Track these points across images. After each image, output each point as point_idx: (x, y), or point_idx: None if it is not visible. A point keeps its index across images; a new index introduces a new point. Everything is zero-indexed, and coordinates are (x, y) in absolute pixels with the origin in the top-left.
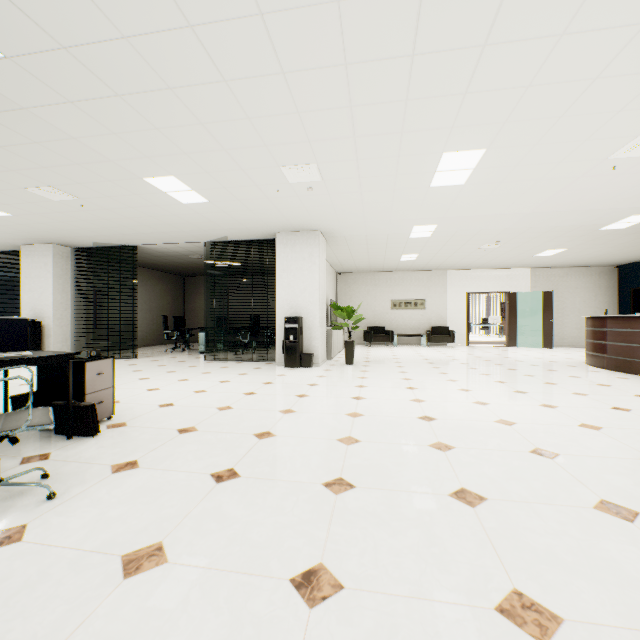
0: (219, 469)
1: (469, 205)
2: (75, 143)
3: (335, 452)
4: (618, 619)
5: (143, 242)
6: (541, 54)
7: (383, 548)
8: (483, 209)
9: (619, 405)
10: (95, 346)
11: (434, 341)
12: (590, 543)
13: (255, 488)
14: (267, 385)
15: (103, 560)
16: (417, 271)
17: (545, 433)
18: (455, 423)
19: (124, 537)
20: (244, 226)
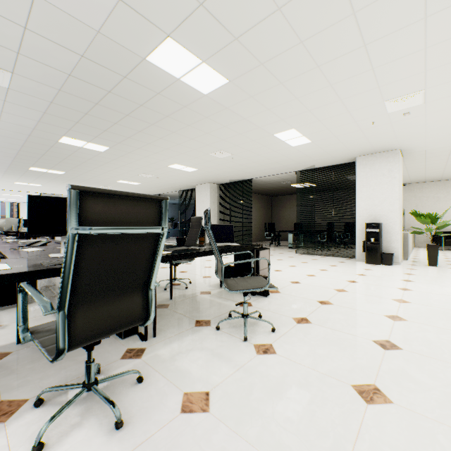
0: (376, 338)
1: None
2: (243, 121)
3: None
4: None
5: (256, 176)
6: None
7: None
8: None
9: None
10: None
11: None
12: None
13: (426, 363)
14: (361, 276)
15: (339, 384)
16: None
17: None
18: None
19: (341, 371)
20: (330, 155)
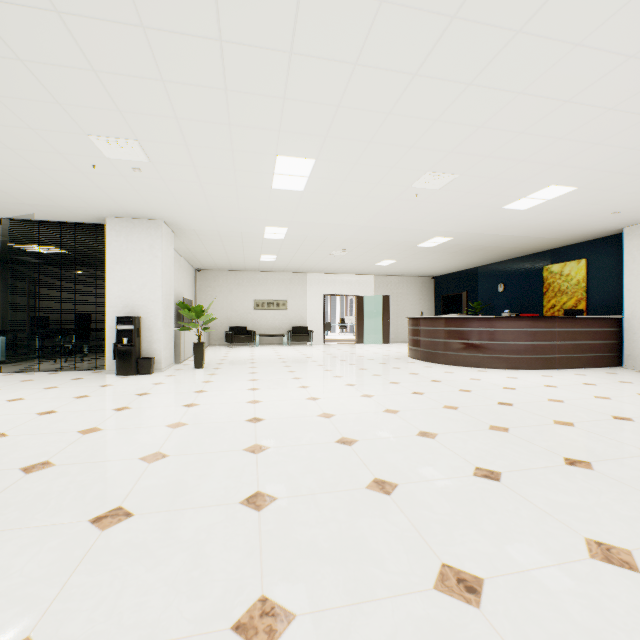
0: None
1: (313, 212)
2: None
3: (129, 475)
4: (344, 598)
5: None
6: (343, 78)
7: (131, 589)
8: (326, 217)
9: (418, 390)
10: None
11: (295, 340)
12: (350, 524)
13: None
14: (79, 399)
15: None
16: (280, 272)
17: (355, 422)
18: (281, 422)
19: None
20: (57, 204)
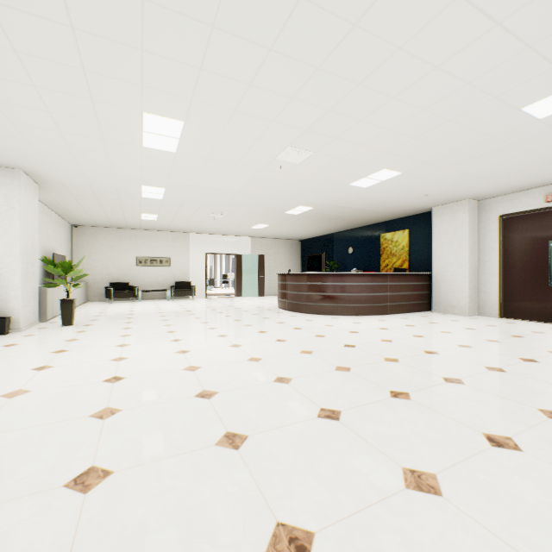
0: None
1: (188, 175)
2: None
3: None
4: None
5: None
6: (202, 39)
7: None
8: (201, 181)
9: (282, 337)
10: None
11: (178, 295)
12: (190, 491)
13: None
14: None
15: None
16: (163, 231)
17: (219, 373)
18: (143, 379)
19: None
20: None
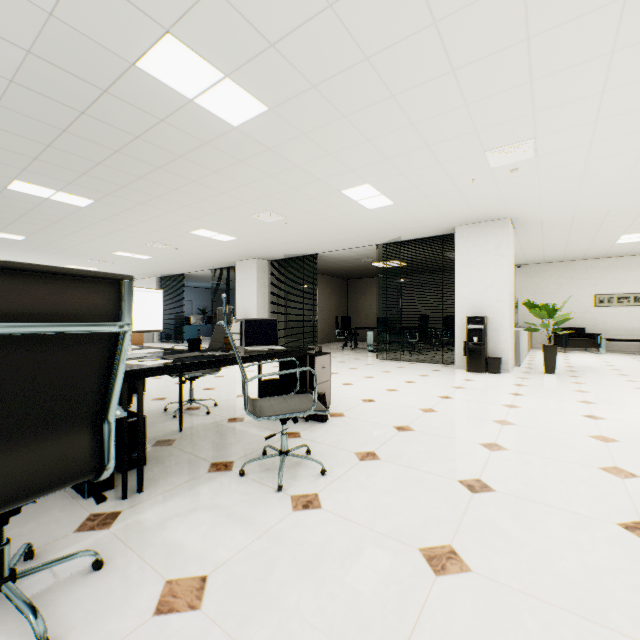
0: (464, 477)
1: None
2: (296, 170)
3: (607, 484)
4: None
5: (322, 250)
6: None
7: None
8: None
9: None
10: (282, 342)
11: None
12: None
13: (523, 509)
14: (459, 390)
15: (402, 548)
16: (638, 255)
17: None
18: None
19: (409, 529)
20: (421, 224)
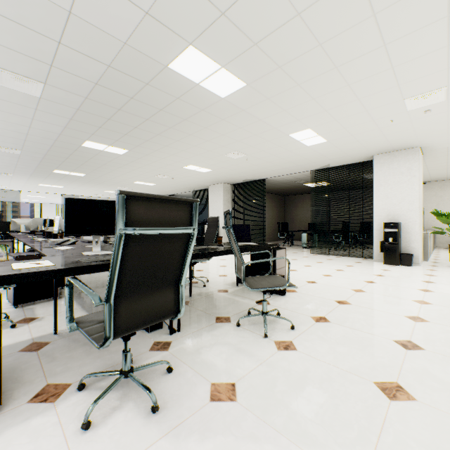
0: (397, 338)
1: None
2: (259, 123)
3: None
4: None
5: (269, 176)
6: None
7: None
8: None
9: None
10: None
11: None
12: None
13: (449, 363)
14: (380, 277)
15: (361, 380)
16: None
17: None
18: None
19: (363, 369)
20: (346, 154)
